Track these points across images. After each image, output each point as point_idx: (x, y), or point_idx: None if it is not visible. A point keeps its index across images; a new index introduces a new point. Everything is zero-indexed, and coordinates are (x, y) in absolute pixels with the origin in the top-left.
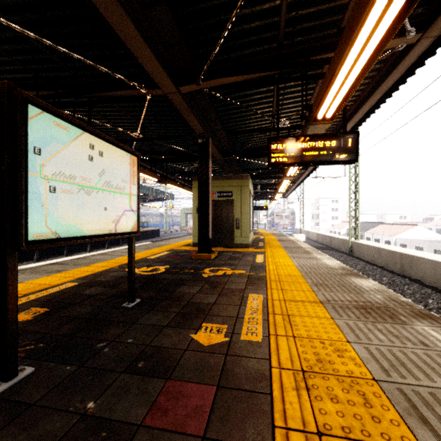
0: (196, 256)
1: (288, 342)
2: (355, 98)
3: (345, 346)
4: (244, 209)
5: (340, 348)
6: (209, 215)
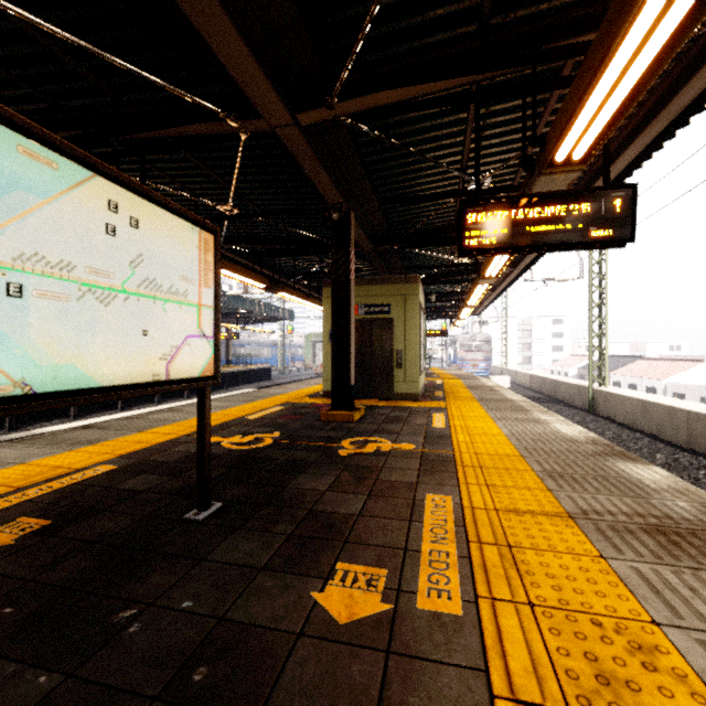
0: (328, 416)
1: (521, 620)
2: (614, 133)
3: (652, 637)
4: (411, 335)
5: (642, 641)
6: (351, 344)
